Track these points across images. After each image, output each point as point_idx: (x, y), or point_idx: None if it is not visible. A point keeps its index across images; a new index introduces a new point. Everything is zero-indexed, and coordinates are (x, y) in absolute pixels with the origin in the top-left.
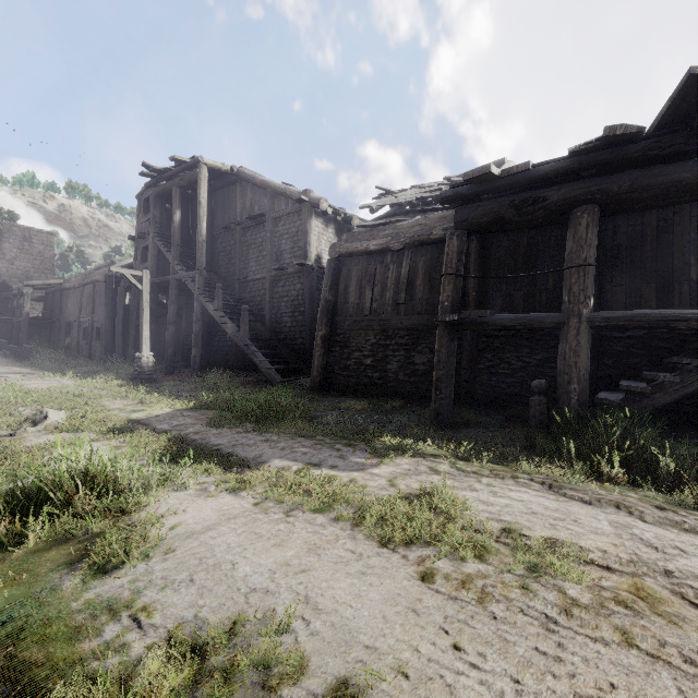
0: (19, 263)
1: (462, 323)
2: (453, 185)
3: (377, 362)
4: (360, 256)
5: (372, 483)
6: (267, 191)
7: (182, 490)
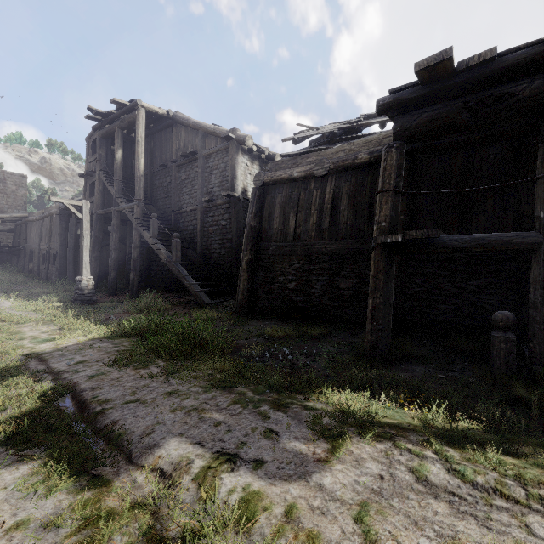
0: None
1: (404, 245)
2: (393, 89)
3: (301, 286)
4: (284, 184)
5: (328, 529)
6: (199, 131)
7: None
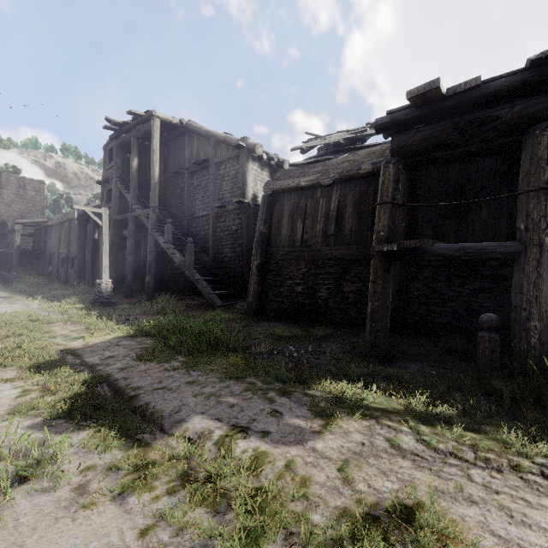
0: (15, 206)
1: (400, 253)
2: (390, 111)
3: (308, 290)
4: (292, 192)
5: (317, 475)
6: (211, 140)
7: (50, 489)
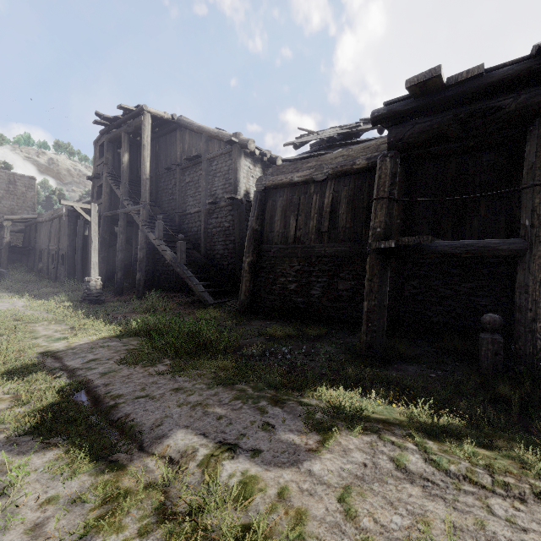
0: (5, 202)
1: (397, 250)
2: (387, 102)
3: (301, 287)
4: (284, 188)
5: (314, 507)
6: (203, 135)
7: None
